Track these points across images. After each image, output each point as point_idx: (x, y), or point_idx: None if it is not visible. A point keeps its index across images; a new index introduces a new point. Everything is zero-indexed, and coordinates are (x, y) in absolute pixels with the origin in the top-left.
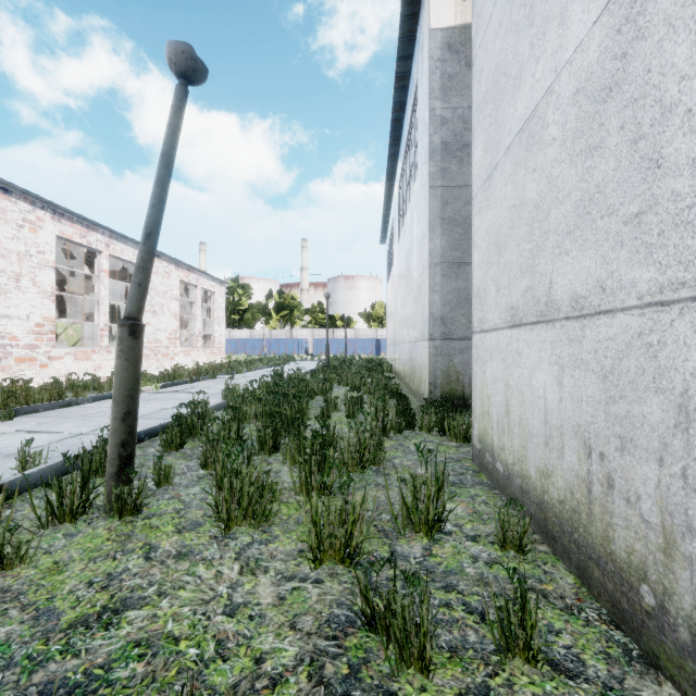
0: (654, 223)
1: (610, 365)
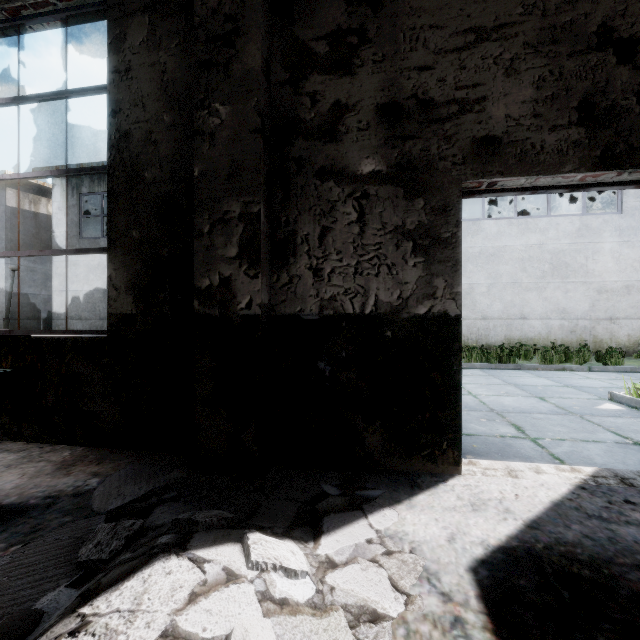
0: (95, 313)
1: (91, 324)
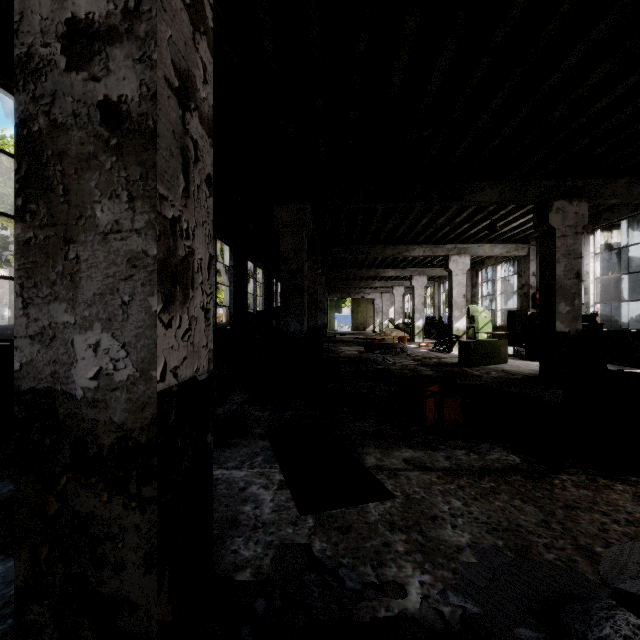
0: None
1: None
